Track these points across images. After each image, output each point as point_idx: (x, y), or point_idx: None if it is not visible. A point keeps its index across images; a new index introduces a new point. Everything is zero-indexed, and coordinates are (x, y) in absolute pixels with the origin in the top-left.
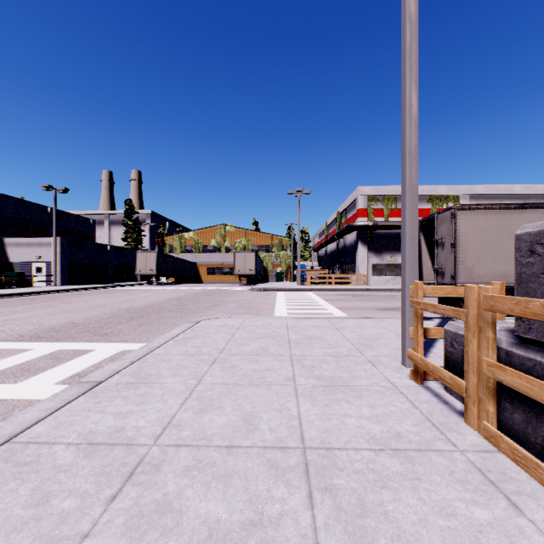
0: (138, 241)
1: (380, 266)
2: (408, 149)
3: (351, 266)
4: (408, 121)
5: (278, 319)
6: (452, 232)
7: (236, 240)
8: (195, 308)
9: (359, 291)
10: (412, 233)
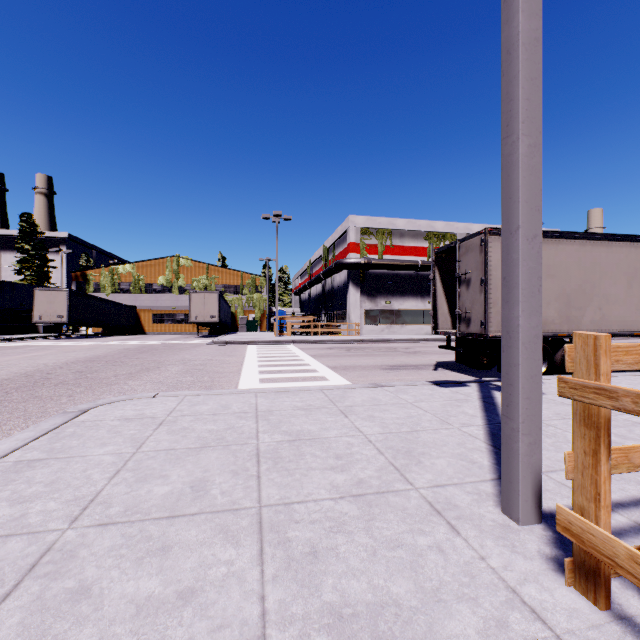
0: (42, 275)
1: (374, 312)
2: (523, 35)
3: (340, 312)
4: None
5: (242, 395)
6: (482, 264)
7: (194, 277)
8: (110, 375)
9: (352, 343)
10: (531, 224)
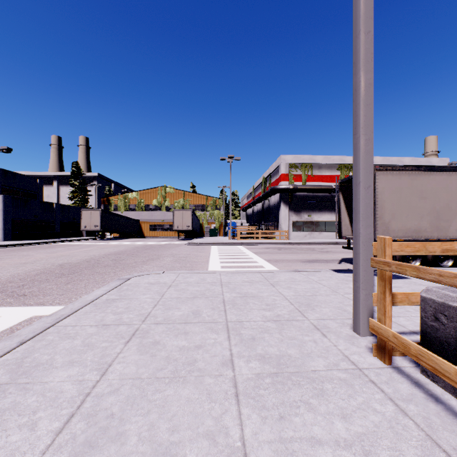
0: (84, 200)
1: (299, 223)
2: (362, 83)
3: (274, 223)
4: (362, 51)
5: (212, 274)
6: None
7: (175, 200)
8: (132, 262)
9: (283, 245)
10: (367, 180)
